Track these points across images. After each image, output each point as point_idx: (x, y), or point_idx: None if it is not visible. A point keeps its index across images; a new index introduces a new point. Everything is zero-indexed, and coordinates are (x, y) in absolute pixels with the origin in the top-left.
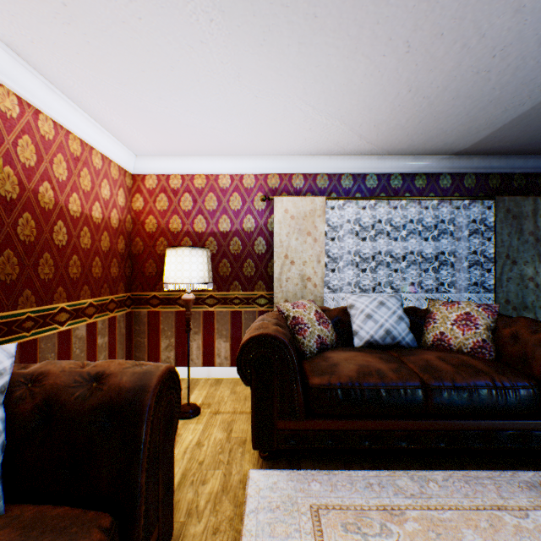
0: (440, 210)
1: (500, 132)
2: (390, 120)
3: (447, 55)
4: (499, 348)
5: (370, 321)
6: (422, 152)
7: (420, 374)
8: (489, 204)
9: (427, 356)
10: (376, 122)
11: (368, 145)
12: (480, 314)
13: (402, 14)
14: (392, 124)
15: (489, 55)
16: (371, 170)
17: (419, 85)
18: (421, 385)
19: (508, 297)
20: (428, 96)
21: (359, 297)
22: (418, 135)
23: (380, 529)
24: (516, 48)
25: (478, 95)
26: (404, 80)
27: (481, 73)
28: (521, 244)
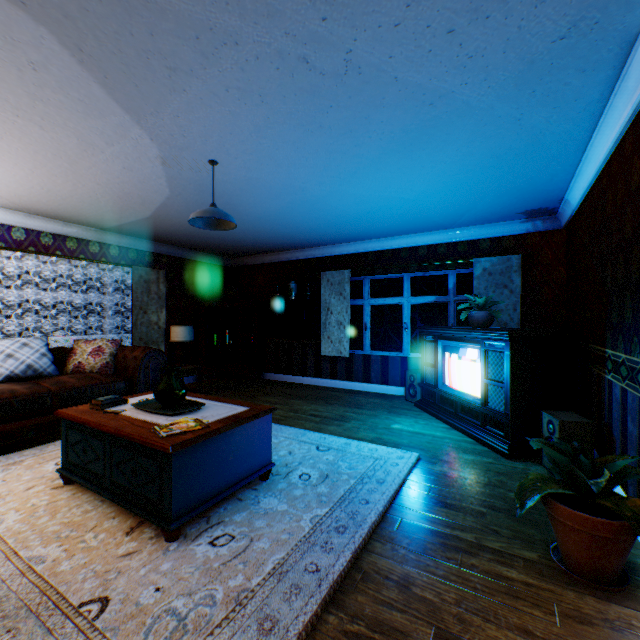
0: (92, 269)
1: (127, 226)
2: (32, 197)
3: (66, 184)
4: (118, 366)
5: (13, 359)
6: (72, 221)
7: (51, 387)
8: (130, 270)
9: (63, 377)
10: (18, 194)
11: (13, 204)
12: (109, 346)
13: (25, 160)
14: (36, 200)
15: (94, 193)
16: (19, 224)
17: (52, 189)
18: (50, 392)
19: (142, 336)
20: (62, 196)
21: (1, 341)
22: (63, 211)
23: (4, 471)
24: (109, 196)
25: (100, 206)
26: (37, 183)
27: (95, 198)
28: (151, 300)
